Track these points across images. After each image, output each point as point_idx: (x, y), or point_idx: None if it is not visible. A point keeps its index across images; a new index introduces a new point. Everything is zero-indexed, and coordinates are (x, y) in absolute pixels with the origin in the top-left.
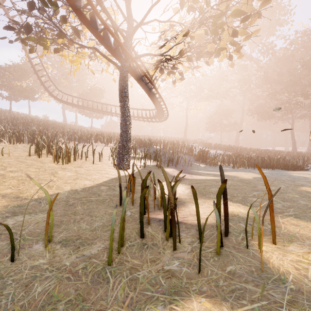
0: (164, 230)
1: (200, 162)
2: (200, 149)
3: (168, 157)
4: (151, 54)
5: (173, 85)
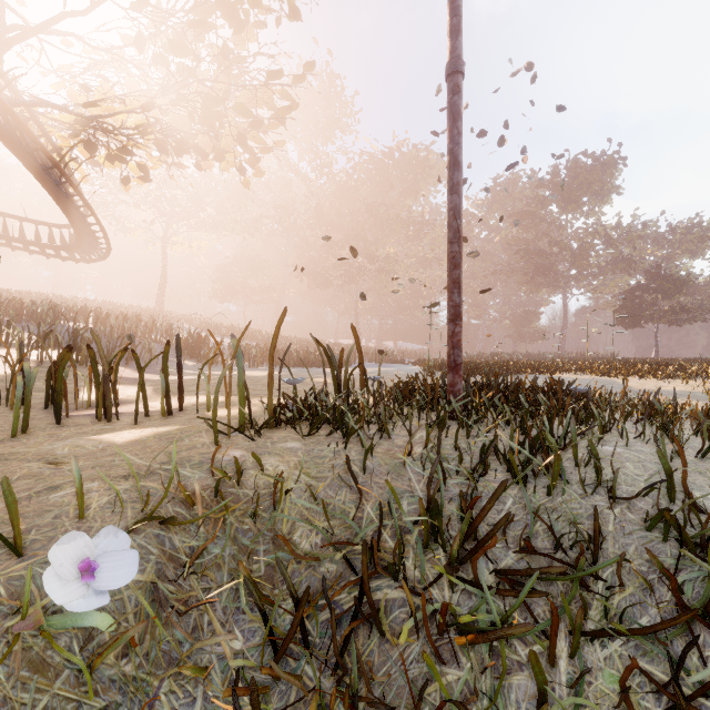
0: (95, 417)
1: (186, 356)
2: (188, 333)
3: (108, 344)
4: (61, 108)
5: (124, 186)
